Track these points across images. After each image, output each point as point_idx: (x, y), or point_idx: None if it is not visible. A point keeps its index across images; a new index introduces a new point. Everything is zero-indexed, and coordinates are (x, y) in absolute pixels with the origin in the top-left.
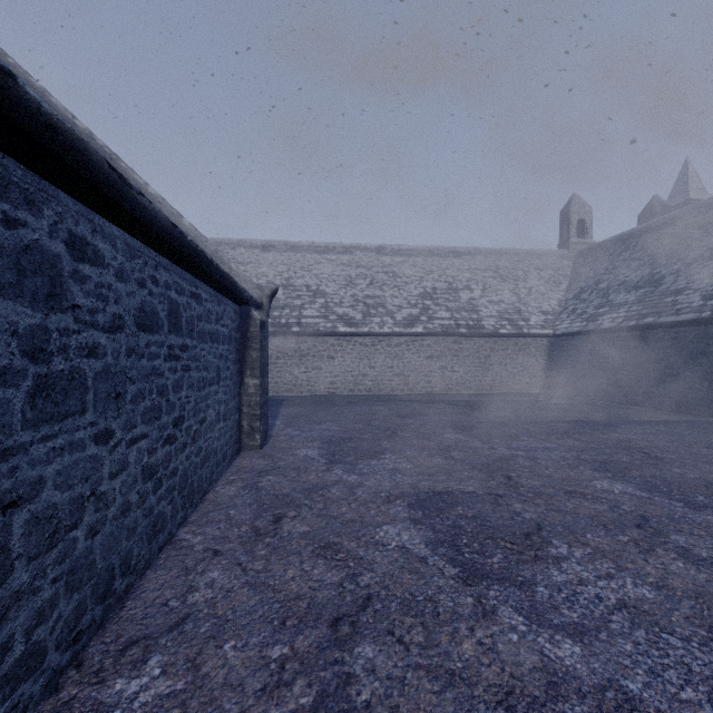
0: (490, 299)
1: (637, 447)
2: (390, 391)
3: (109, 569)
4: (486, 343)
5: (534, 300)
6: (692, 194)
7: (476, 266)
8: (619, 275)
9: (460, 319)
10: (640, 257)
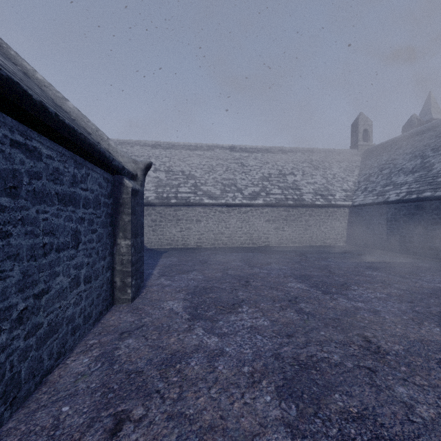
0: (308, 181)
1: None
2: (240, 244)
3: None
4: (306, 211)
5: (337, 182)
6: (434, 115)
7: (297, 159)
8: (398, 164)
9: (288, 194)
10: (411, 152)
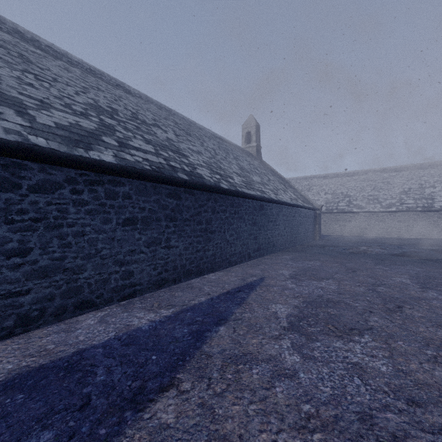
0: None
1: (428, 246)
2: (378, 235)
3: (302, 240)
4: (434, 214)
5: None
6: None
7: None
8: None
9: (420, 203)
10: None
